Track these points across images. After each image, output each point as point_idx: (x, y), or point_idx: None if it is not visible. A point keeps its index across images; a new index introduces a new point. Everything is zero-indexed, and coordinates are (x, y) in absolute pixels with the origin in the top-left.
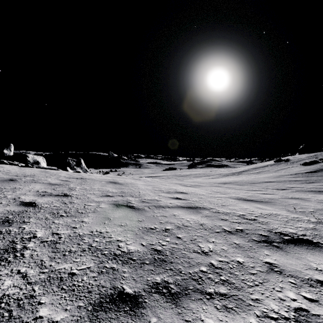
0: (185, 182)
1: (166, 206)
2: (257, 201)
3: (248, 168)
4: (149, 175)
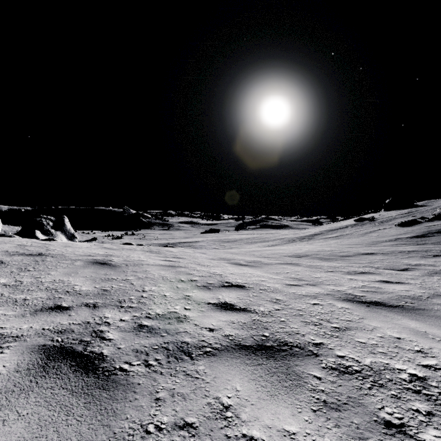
0: (236, 255)
1: (199, 345)
2: (394, 307)
3: (320, 230)
4: (181, 241)
